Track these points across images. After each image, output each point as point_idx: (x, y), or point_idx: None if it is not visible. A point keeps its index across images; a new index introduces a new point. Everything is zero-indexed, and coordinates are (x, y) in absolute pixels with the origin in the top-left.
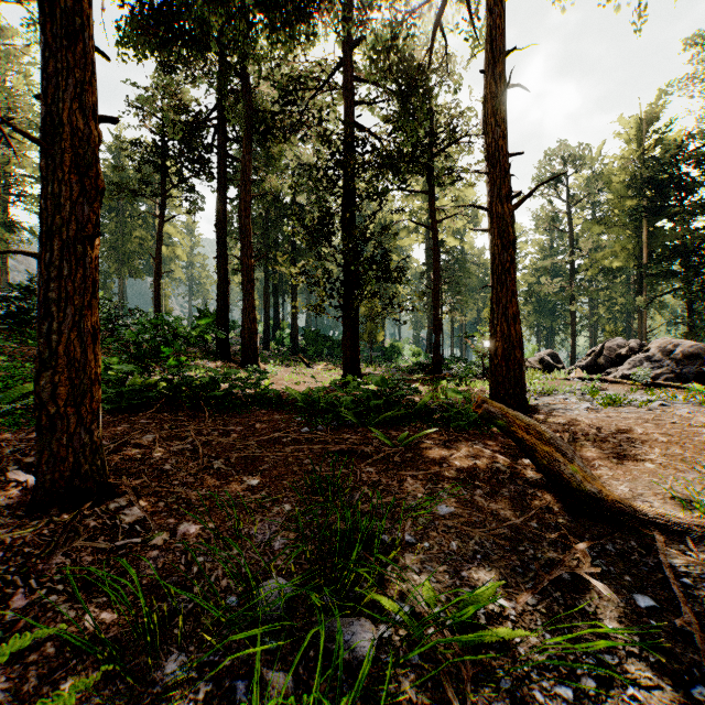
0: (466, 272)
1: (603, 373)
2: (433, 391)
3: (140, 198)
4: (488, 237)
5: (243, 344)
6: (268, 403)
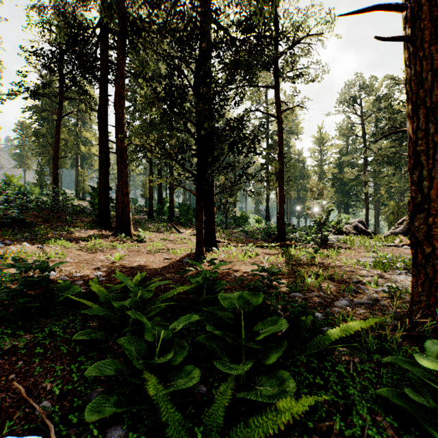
0: (291, 165)
1: None
2: (288, 265)
3: (65, 112)
4: (404, 52)
5: (118, 215)
6: (30, 329)
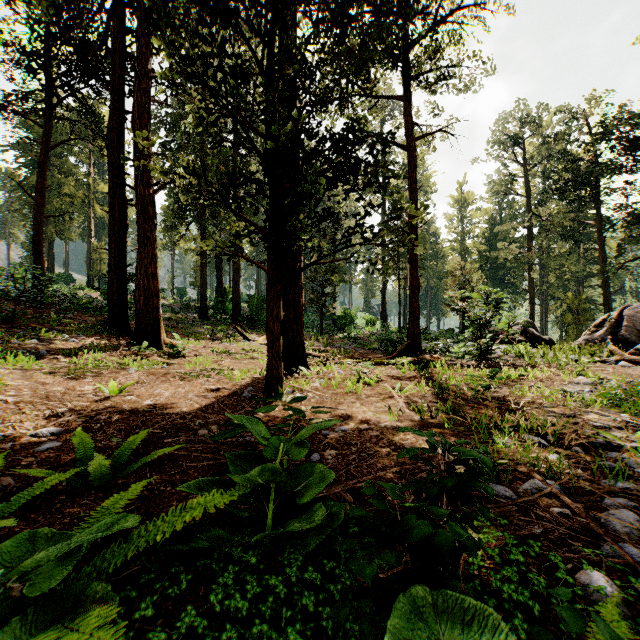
0: (419, 238)
1: (630, 351)
2: (441, 401)
3: (70, 152)
4: None
5: (138, 310)
6: None
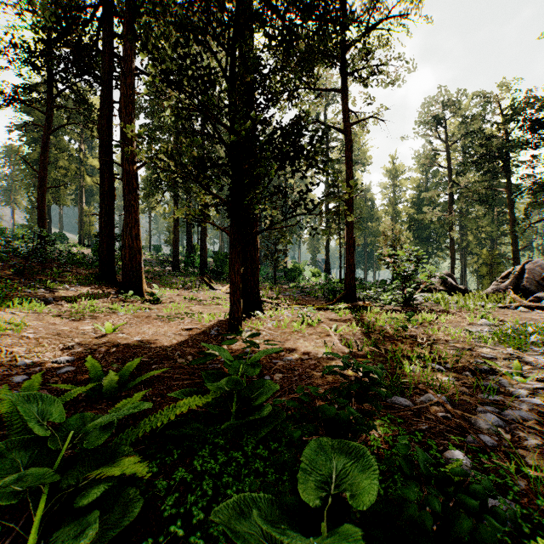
0: (357, 203)
1: (530, 298)
2: (368, 338)
3: (64, 132)
4: None
5: (124, 265)
6: None
